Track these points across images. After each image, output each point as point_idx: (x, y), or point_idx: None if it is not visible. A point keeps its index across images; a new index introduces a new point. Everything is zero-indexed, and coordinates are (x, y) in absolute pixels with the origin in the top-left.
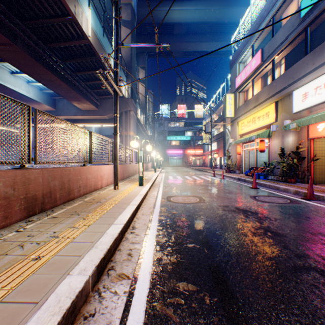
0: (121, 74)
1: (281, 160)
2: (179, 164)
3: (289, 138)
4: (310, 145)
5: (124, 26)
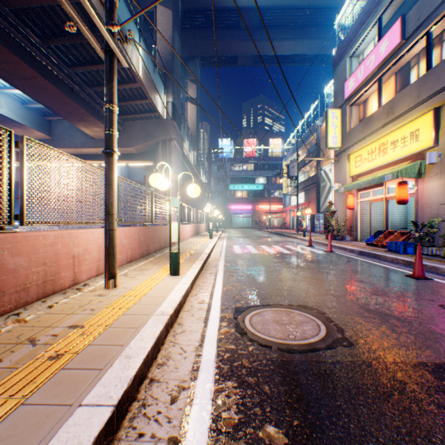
0: (155, 78)
1: None
2: (246, 225)
3: None
4: None
5: (161, 4)
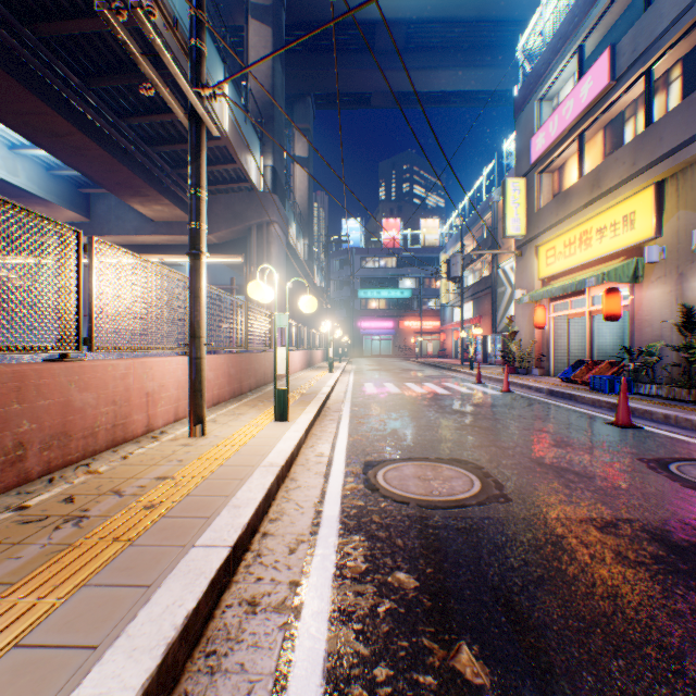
0: (247, 131)
1: (674, 341)
2: (385, 351)
3: None
4: None
5: (255, 18)
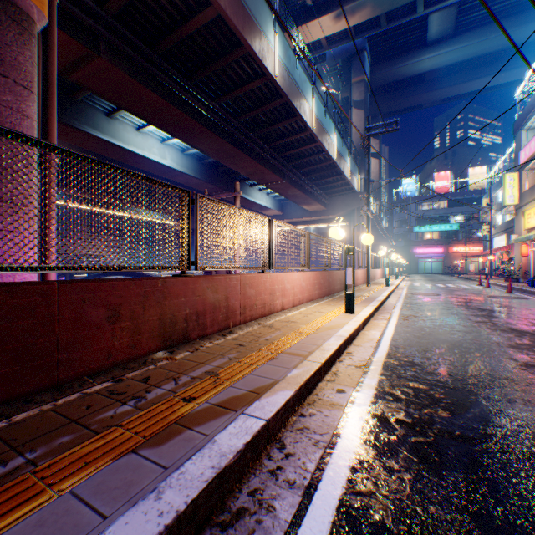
0: (354, 169)
1: None
2: (435, 270)
3: None
4: None
5: (355, 108)
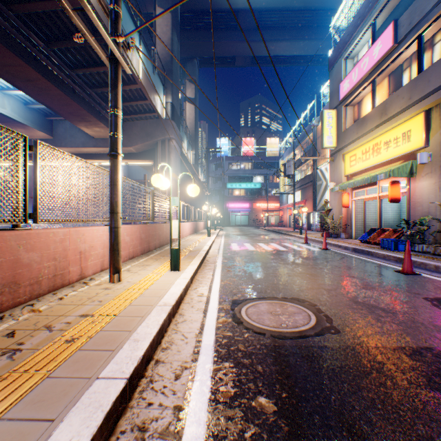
0: (155, 79)
1: (438, 216)
2: (244, 223)
3: None
4: None
5: (160, 6)
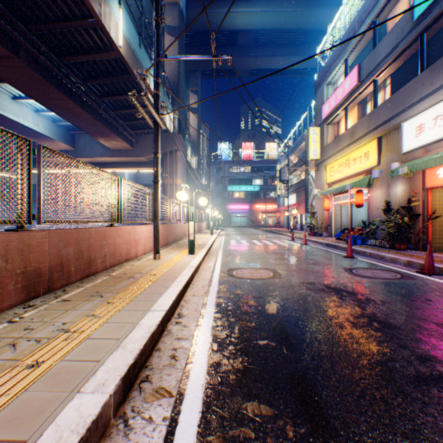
0: (165, 100)
1: (385, 218)
2: (244, 223)
3: (397, 188)
4: (427, 197)
5: (168, 34)
